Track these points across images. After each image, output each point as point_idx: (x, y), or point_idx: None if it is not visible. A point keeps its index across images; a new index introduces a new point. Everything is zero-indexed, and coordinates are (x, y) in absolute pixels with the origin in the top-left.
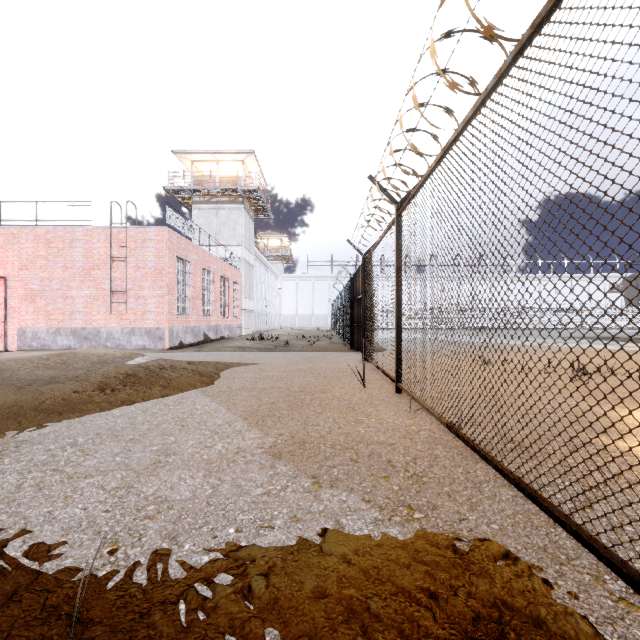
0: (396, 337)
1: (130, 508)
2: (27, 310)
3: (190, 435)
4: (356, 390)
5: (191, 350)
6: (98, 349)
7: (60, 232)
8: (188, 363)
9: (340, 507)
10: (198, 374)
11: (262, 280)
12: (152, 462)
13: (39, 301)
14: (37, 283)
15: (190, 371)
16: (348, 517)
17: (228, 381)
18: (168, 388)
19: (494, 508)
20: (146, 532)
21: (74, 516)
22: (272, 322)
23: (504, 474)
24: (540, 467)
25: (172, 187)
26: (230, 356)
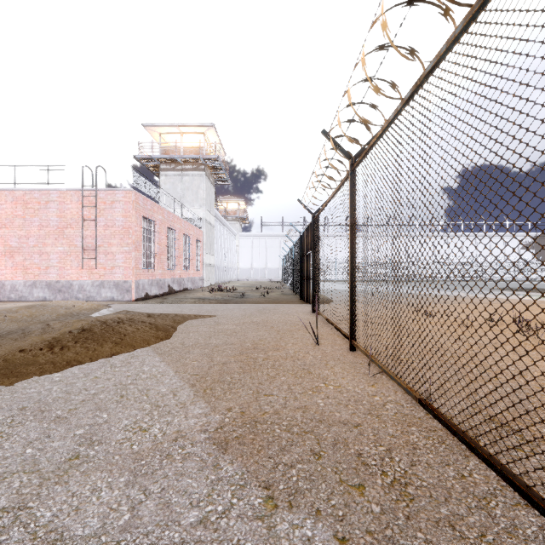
0: (350, 294)
1: None
2: (6, 265)
3: (126, 410)
4: (309, 347)
5: (155, 301)
6: (67, 301)
7: (36, 194)
8: (148, 316)
9: None
10: (154, 328)
11: (222, 238)
12: (68, 457)
13: (17, 257)
14: (15, 240)
15: (147, 325)
16: None
17: (183, 336)
18: (120, 345)
19: None
20: None
21: None
22: (230, 275)
23: (529, 498)
24: None
25: (142, 156)
26: (189, 308)
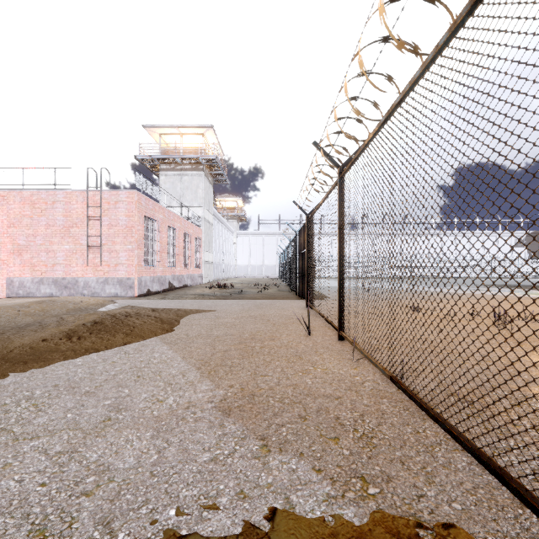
0: (338, 289)
1: (68, 480)
2: (14, 262)
3: (144, 387)
4: (302, 337)
5: (157, 297)
6: (75, 297)
7: (43, 195)
8: (152, 310)
9: (290, 478)
10: (160, 321)
11: (220, 236)
12: (102, 419)
13: (25, 254)
14: (23, 239)
15: (153, 318)
16: (298, 493)
17: (186, 328)
18: (130, 336)
19: (452, 480)
20: (79, 515)
21: (6, 491)
22: (228, 272)
23: (459, 441)
24: (488, 425)
25: (142, 156)
26: (190, 303)
